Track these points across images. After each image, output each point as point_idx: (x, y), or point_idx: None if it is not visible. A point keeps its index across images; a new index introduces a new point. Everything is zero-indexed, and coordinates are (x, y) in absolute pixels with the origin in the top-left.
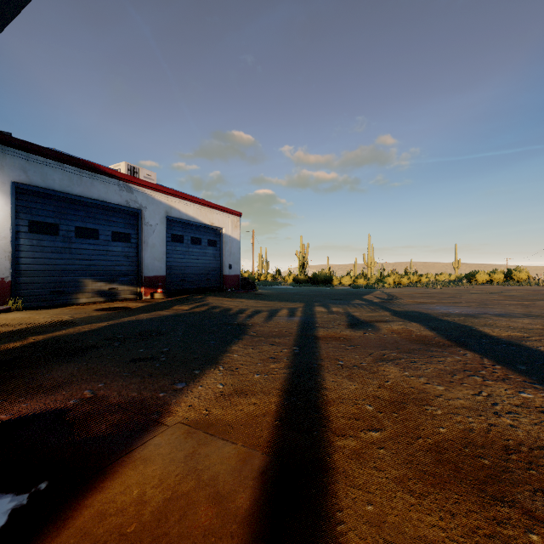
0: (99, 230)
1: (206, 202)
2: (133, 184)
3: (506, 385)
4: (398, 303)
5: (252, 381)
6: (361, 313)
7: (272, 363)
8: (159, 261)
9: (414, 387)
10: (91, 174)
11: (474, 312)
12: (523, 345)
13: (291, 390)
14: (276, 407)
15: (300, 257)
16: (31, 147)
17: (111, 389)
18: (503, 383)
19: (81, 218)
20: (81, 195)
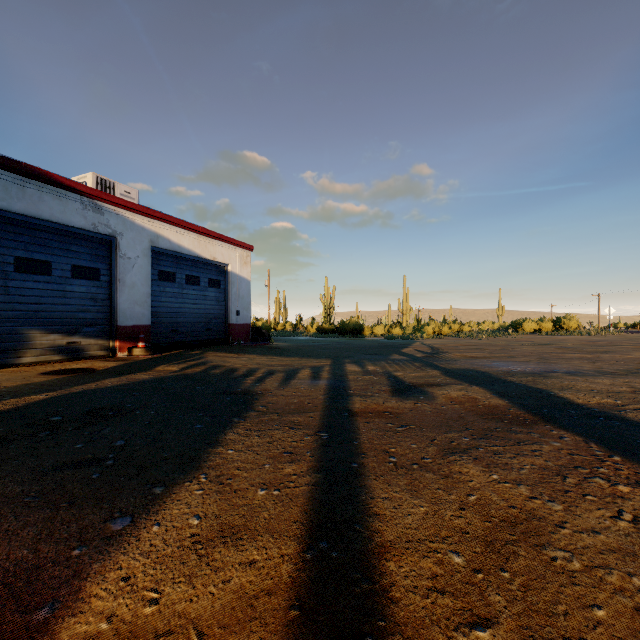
0: (51, 263)
1: (207, 231)
2: (104, 203)
3: None
4: (444, 357)
5: (252, 505)
6: (405, 372)
7: (287, 464)
8: (141, 306)
9: (515, 505)
10: (39, 185)
11: (540, 369)
12: (626, 418)
13: (318, 524)
14: (292, 568)
15: (325, 303)
16: None
17: None
18: None
19: (23, 246)
20: (23, 212)
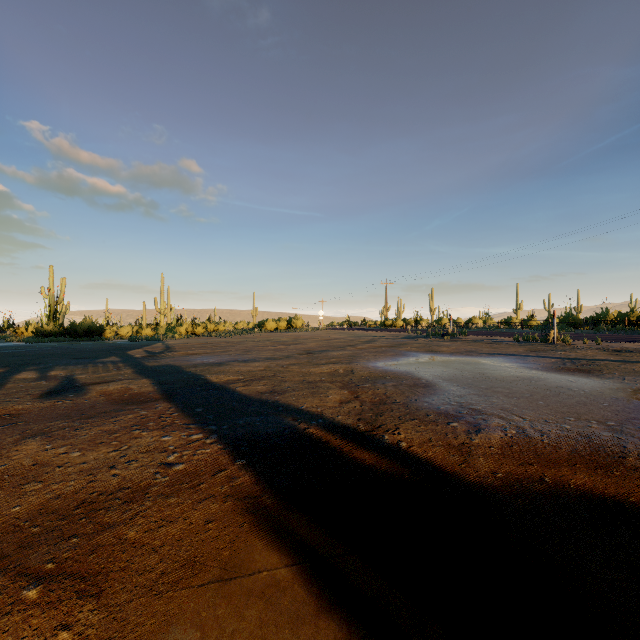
0: None
1: None
2: None
3: (158, 432)
4: (165, 356)
5: None
6: (92, 374)
7: None
8: None
9: (39, 462)
10: None
11: (227, 360)
12: (227, 388)
13: None
14: None
15: (49, 298)
16: None
17: None
18: (157, 431)
19: None
20: None
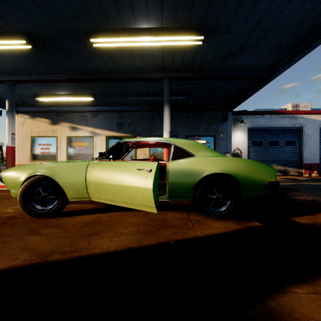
0: (278, 141)
1: None
2: (297, 114)
3: None
4: None
5: None
6: None
7: None
8: (314, 154)
9: None
10: (275, 116)
11: None
12: None
13: None
14: None
15: None
16: (253, 112)
17: (320, 199)
18: None
19: (271, 137)
20: (271, 126)
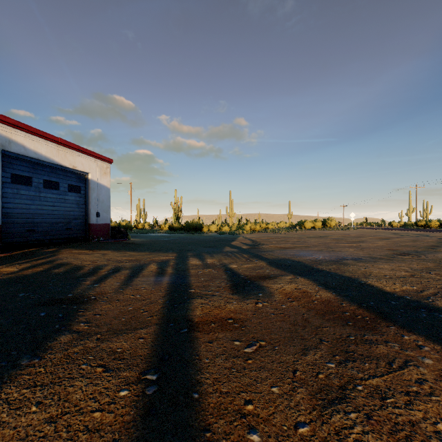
0: None
1: (66, 142)
2: None
3: None
4: (263, 248)
5: None
6: (238, 264)
7: None
8: None
9: None
10: None
11: (335, 257)
12: (440, 308)
13: None
14: None
15: (175, 208)
16: None
17: None
18: None
19: None
20: None
